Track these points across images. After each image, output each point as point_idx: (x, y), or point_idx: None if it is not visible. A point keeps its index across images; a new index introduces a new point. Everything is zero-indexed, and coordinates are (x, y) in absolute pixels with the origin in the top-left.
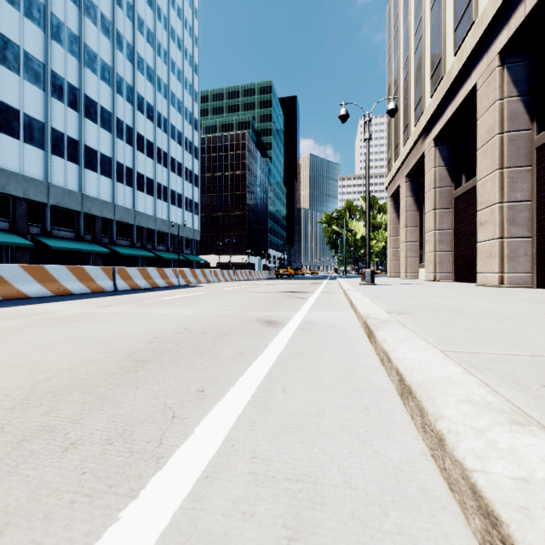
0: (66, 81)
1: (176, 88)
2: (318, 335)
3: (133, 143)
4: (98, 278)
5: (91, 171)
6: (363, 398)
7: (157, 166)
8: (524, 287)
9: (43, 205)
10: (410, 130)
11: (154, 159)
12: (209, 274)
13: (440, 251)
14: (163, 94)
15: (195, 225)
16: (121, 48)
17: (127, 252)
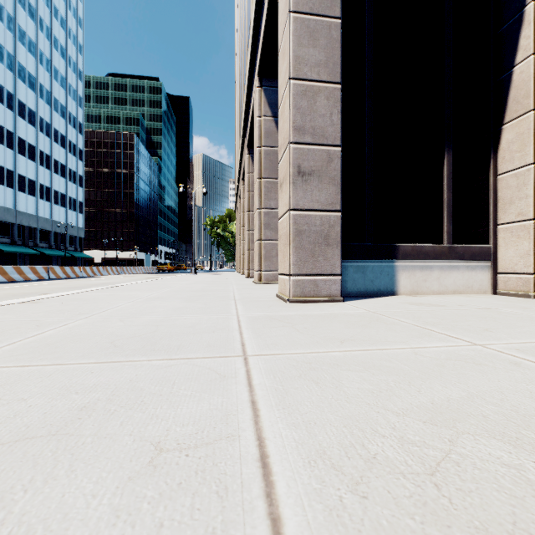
0: None
1: (59, 94)
2: None
3: (14, 147)
4: (41, 272)
5: None
6: None
7: (40, 168)
8: None
9: None
10: None
11: (36, 162)
12: (102, 270)
13: None
14: (45, 100)
15: (79, 223)
16: (1, 58)
17: (10, 250)
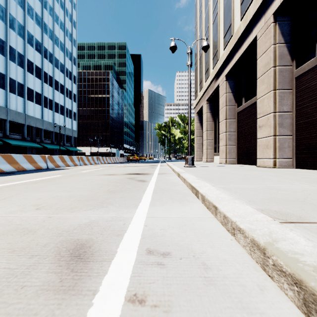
0: None
1: (59, 34)
2: None
3: (24, 66)
4: None
5: None
6: None
7: (44, 85)
8: (288, 168)
9: None
10: (210, 72)
11: (42, 80)
12: (76, 159)
13: (229, 145)
14: (48, 35)
15: (73, 127)
16: None
17: (18, 143)
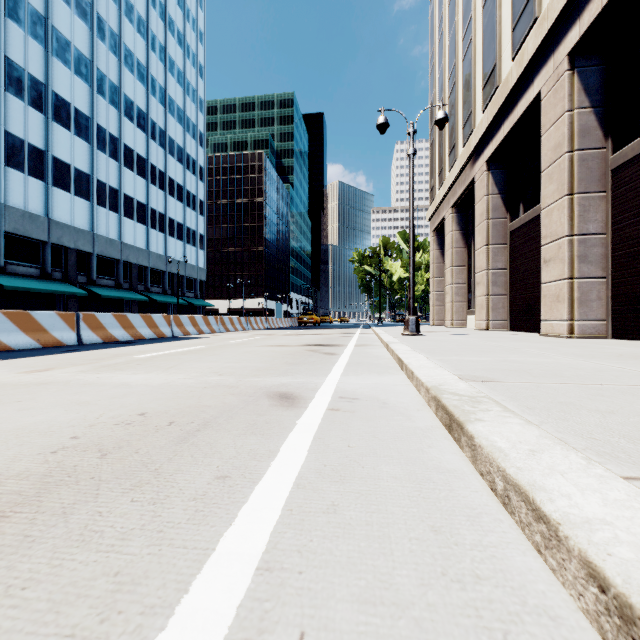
0: (27, 72)
1: (176, 93)
2: (364, 423)
3: (119, 157)
4: (53, 327)
5: (62, 190)
6: None
7: (151, 188)
8: (597, 337)
9: None
10: (458, 152)
11: (147, 179)
12: (213, 322)
13: (494, 295)
14: (158, 98)
15: (200, 262)
16: (103, 36)
17: (110, 294)
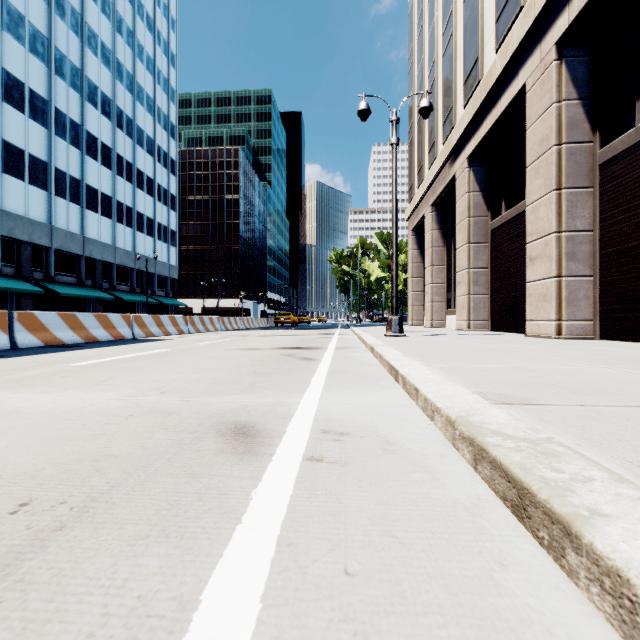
0: None
1: (145, 81)
2: (365, 492)
3: (81, 145)
4: None
5: (14, 178)
6: None
7: (118, 179)
8: (585, 338)
9: None
10: (438, 149)
11: (113, 170)
12: (182, 322)
13: (475, 294)
14: (125, 85)
15: (171, 259)
16: (62, 13)
17: (70, 292)
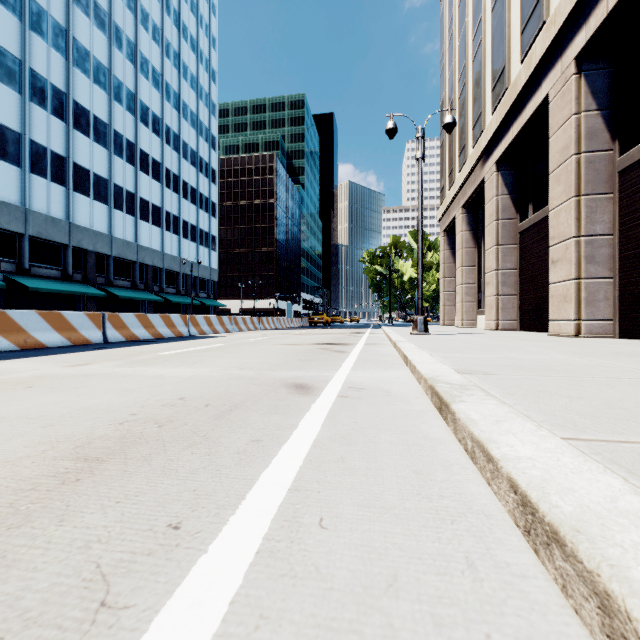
0: (50, 83)
1: (189, 98)
2: (368, 406)
3: (135, 162)
4: (81, 326)
5: (82, 195)
6: (459, 538)
7: (166, 191)
8: (604, 337)
9: (19, 236)
10: (468, 152)
11: (162, 183)
12: (227, 322)
13: (503, 295)
14: (172, 103)
15: (212, 263)
16: (120, 45)
17: (127, 295)
